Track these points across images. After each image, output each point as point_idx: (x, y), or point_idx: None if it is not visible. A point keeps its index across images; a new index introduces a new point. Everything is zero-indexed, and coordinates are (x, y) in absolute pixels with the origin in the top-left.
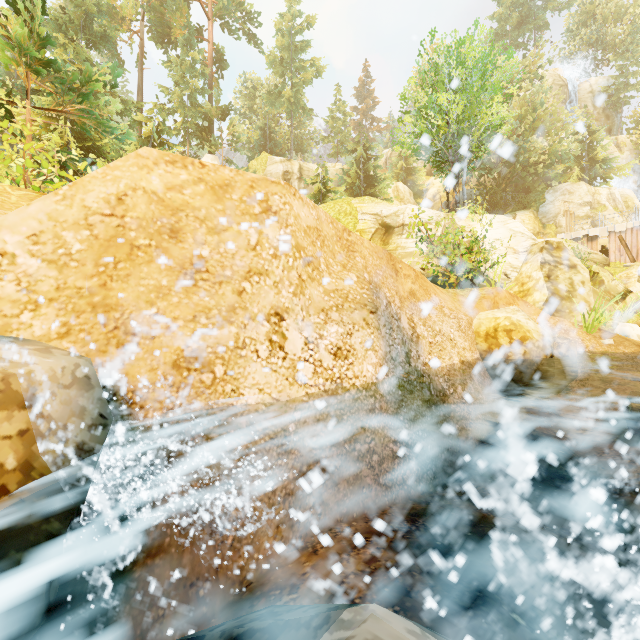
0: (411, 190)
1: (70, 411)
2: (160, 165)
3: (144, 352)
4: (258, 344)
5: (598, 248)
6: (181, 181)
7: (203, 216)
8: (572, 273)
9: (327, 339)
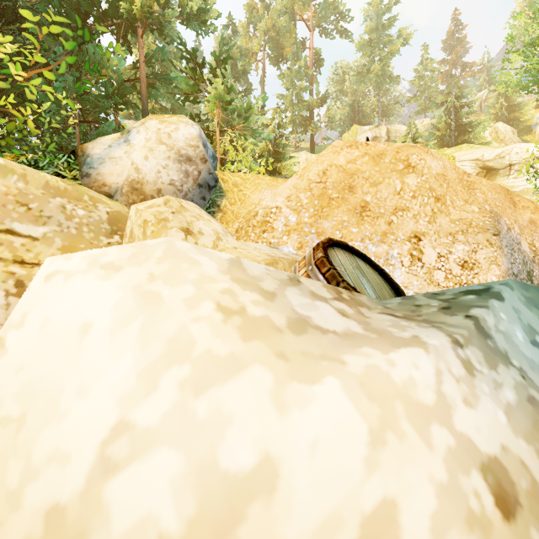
0: (514, 128)
1: None
2: (343, 149)
3: None
4: (402, 257)
5: None
6: (355, 157)
7: (367, 176)
8: None
9: (455, 254)
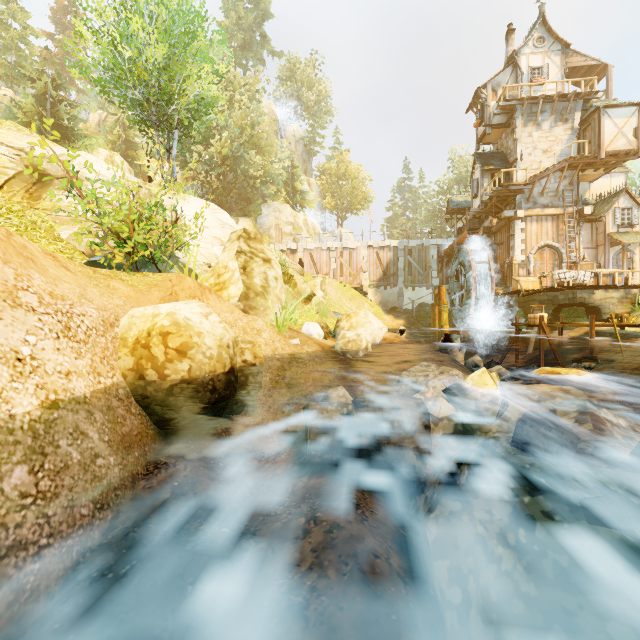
0: (133, 168)
1: None
2: None
3: None
4: None
5: (297, 260)
6: None
7: None
8: (267, 267)
9: None
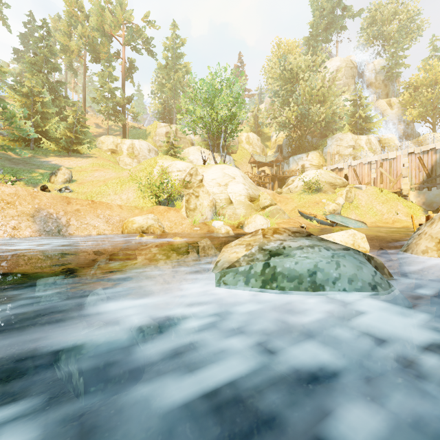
0: (262, 136)
1: None
2: None
3: None
4: None
5: (343, 175)
6: None
7: None
8: (197, 199)
9: (11, 224)
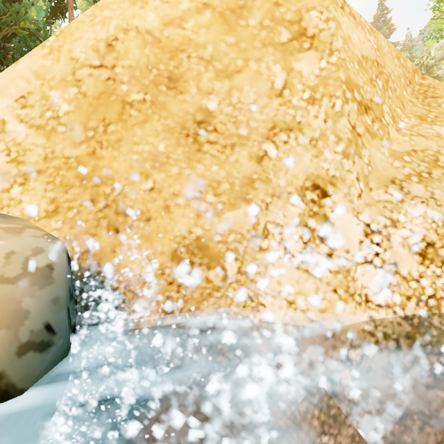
0: None
1: (3, 318)
2: None
3: (138, 237)
4: (286, 232)
5: None
6: (181, 12)
7: (209, 55)
8: None
9: (405, 227)
